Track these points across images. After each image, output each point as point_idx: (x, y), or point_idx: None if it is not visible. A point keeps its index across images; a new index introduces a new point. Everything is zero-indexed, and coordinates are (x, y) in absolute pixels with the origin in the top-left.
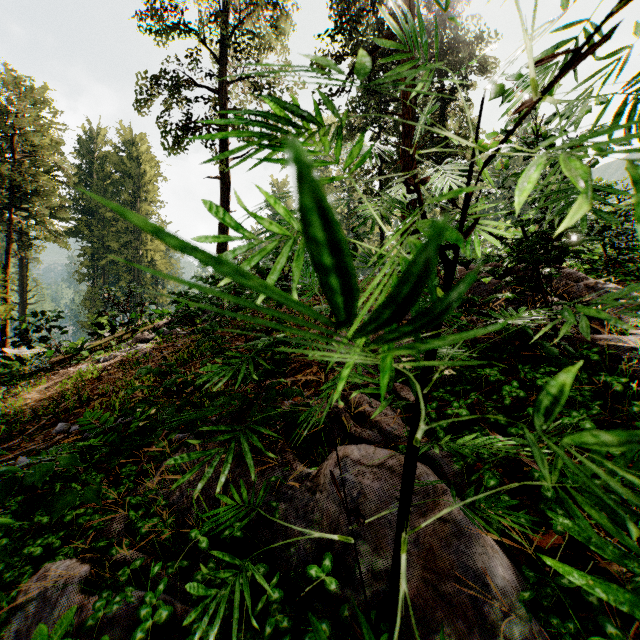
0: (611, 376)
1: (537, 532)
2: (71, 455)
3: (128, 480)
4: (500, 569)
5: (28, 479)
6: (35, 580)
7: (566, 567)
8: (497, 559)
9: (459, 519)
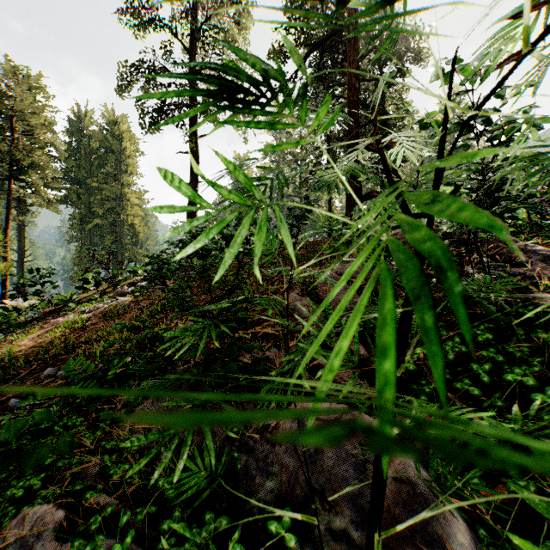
0: (547, 333)
1: (486, 486)
2: (46, 410)
3: (105, 424)
4: (458, 533)
5: (3, 435)
6: (14, 524)
7: (536, 547)
8: (455, 523)
9: (415, 480)
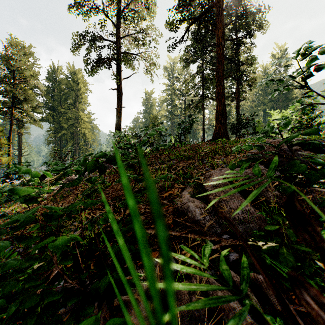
0: None
1: None
2: None
3: None
4: None
5: None
6: None
7: None
8: None
9: None
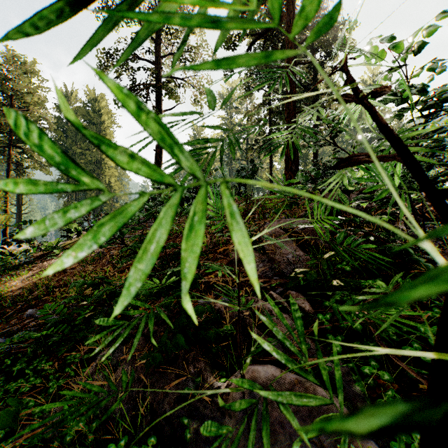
0: None
1: None
2: None
3: (70, 369)
4: None
5: None
6: None
7: None
8: None
9: None
